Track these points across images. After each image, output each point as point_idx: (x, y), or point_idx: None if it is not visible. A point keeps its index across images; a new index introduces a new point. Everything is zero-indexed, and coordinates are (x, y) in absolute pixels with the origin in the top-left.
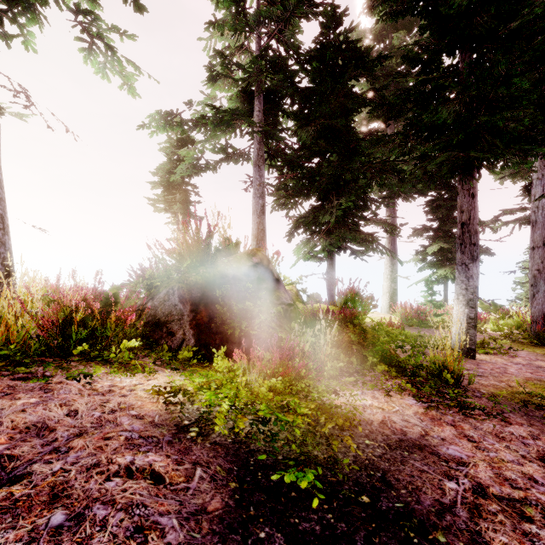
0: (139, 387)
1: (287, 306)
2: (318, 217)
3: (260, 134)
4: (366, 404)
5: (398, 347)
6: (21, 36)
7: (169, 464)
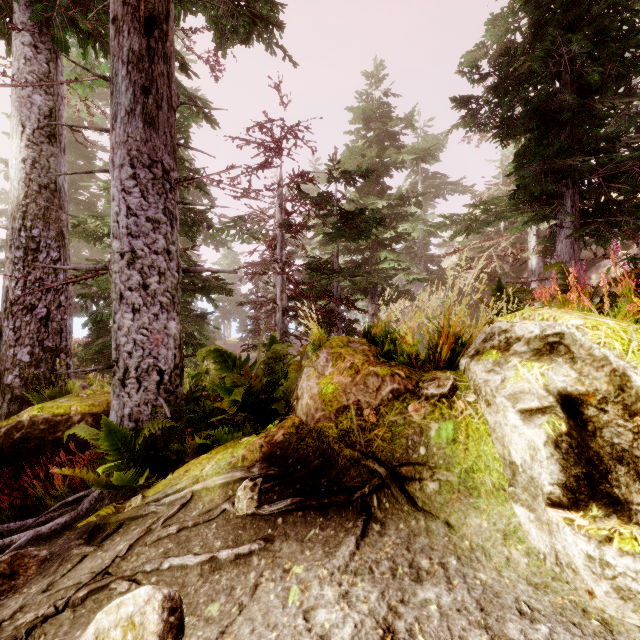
0: None
1: None
2: None
3: None
4: None
5: None
6: None
7: None
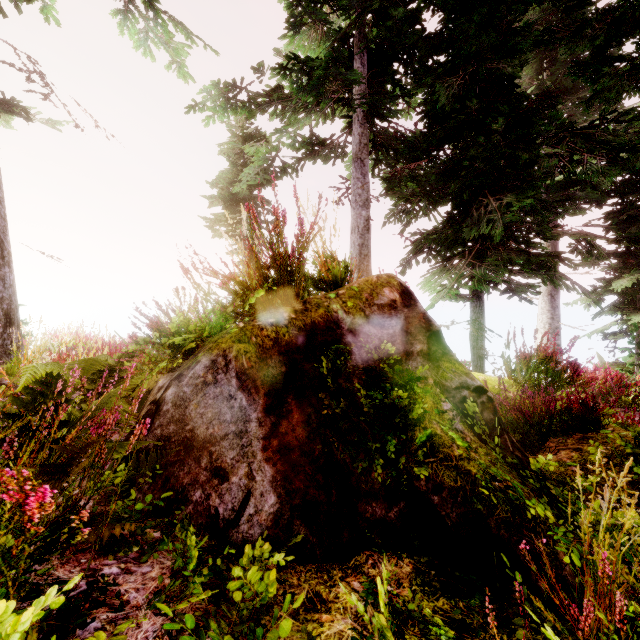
0: None
1: (473, 393)
2: (461, 230)
3: (365, 107)
4: None
5: None
6: None
7: None
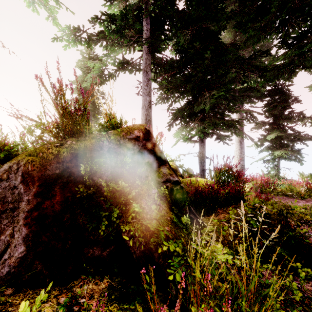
0: None
1: (172, 184)
2: (193, 108)
3: (147, 44)
4: None
5: None
6: None
7: None
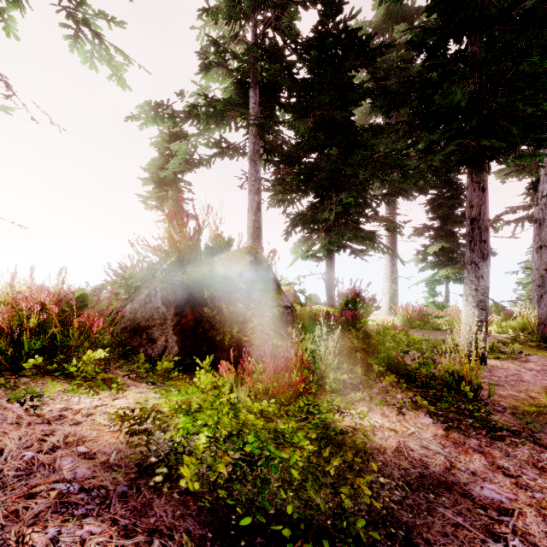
0: (100, 409)
1: (283, 308)
2: (316, 214)
3: (255, 127)
4: (376, 425)
5: (404, 352)
6: (2, 21)
7: (113, 538)
